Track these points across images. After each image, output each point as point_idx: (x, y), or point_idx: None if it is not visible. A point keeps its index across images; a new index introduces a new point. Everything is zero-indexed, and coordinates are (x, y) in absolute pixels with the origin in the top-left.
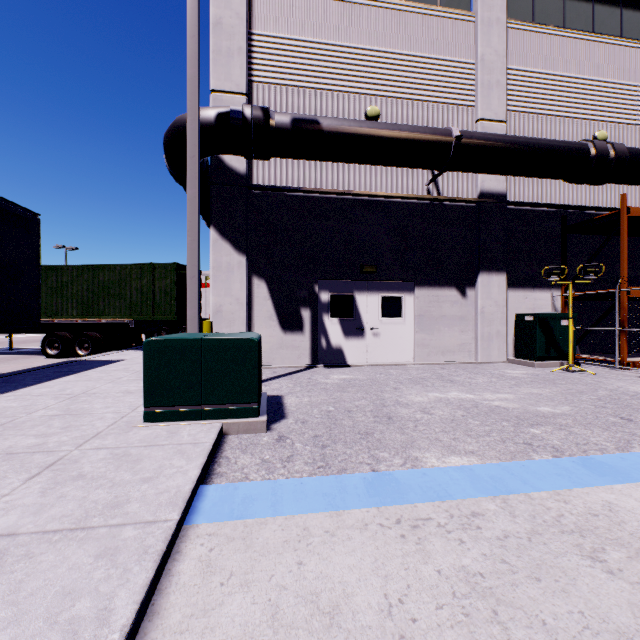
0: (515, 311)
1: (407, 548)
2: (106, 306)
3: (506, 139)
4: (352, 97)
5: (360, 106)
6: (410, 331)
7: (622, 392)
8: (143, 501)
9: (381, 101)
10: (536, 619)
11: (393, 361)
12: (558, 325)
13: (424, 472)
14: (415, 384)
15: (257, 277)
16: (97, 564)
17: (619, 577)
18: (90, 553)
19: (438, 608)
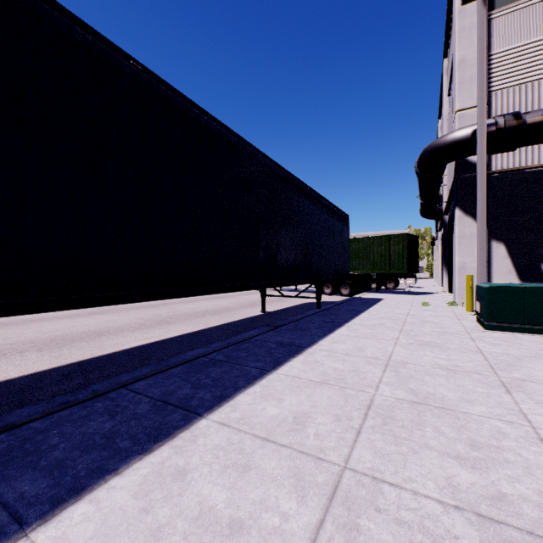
0: None
1: None
2: (357, 264)
3: None
4: None
5: None
6: None
7: None
8: None
9: None
10: None
11: None
12: None
13: None
14: None
15: (495, 241)
16: None
17: None
18: None
19: None
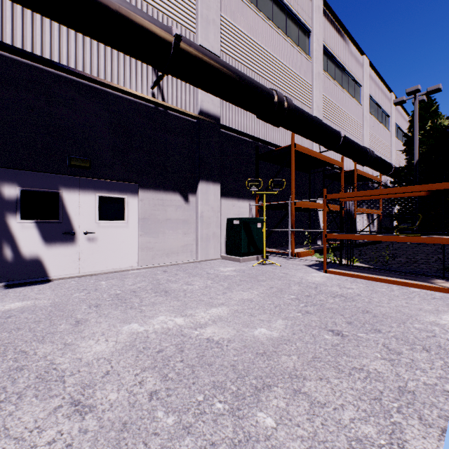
0: (226, 216)
1: None
2: None
3: (220, 61)
4: None
5: None
6: (134, 234)
7: (307, 285)
8: None
9: None
10: None
11: (114, 267)
12: (255, 227)
13: None
14: (117, 306)
15: None
16: None
17: None
18: None
19: None
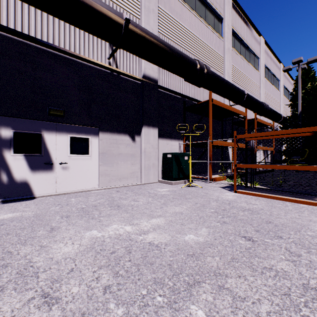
0: (162, 151)
1: None
2: None
3: (158, 38)
4: None
5: None
6: (96, 164)
7: (222, 201)
8: None
9: None
10: None
11: (81, 188)
12: (183, 159)
13: None
14: (82, 217)
15: None
16: None
17: None
18: None
19: None
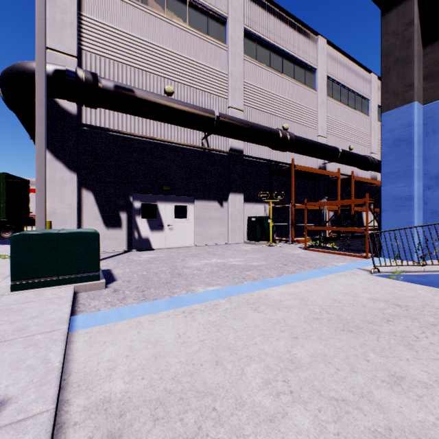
0: (248, 215)
1: (187, 319)
2: None
3: (242, 122)
4: (156, 77)
5: (161, 84)
6: (192, 226)
7: (288, 254)
8: (39, 325)
9: (174, 84)
10: (232, 328)
11: (182, 245)
12: (266, 222)
13: (196, 294)
14: (194, 257)
15: (86, 189)
16: (27, 349)
17: (261, 313)
18: (19, 347)
19: (198, 332)
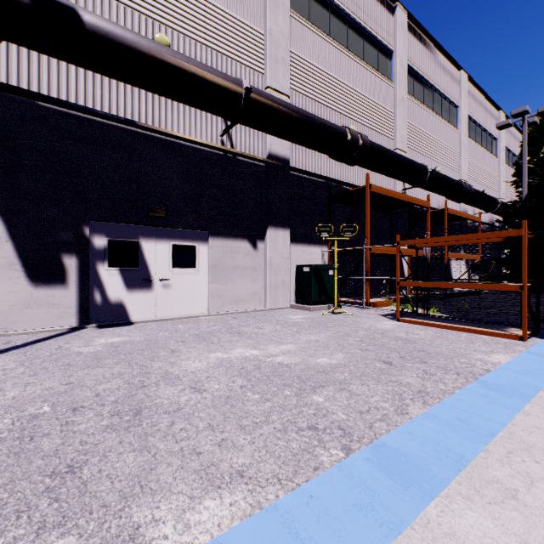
0: (296, 263)
1: None
2: None
3: (289, 106)
4: (137, 15)
5: (147, 29)
6: (204, 281)
7: (374, 331)
8: None
9: (172, 33)
10: None
11: (186, 313)
12: (327, 275)
13: None
14: (200, 342)
15: None
16: None
17: None
18: None
19: None
